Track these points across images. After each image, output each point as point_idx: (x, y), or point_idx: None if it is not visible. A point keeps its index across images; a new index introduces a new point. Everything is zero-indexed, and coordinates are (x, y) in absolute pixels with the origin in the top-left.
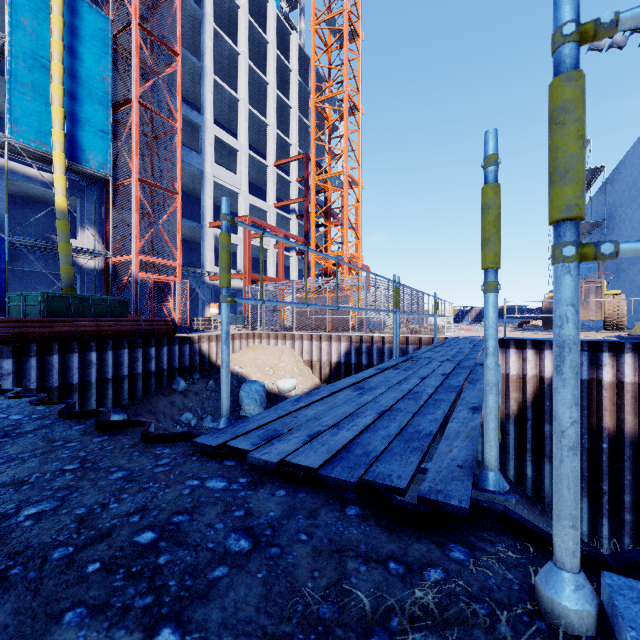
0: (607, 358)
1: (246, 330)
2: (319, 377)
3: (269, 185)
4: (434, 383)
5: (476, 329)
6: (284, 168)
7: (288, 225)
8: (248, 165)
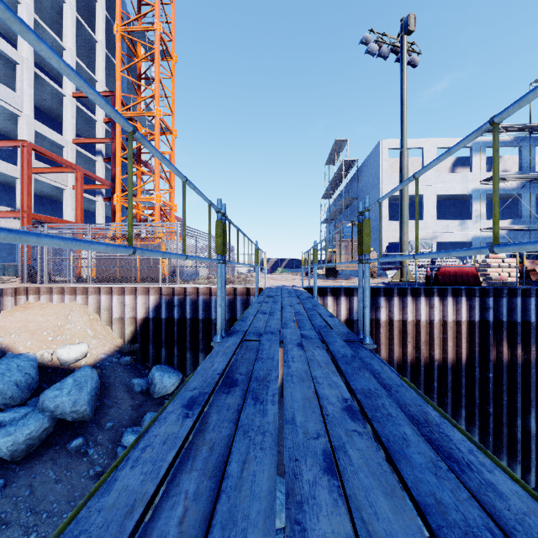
0: (383, 301)
1: (20, 283)
2: (122, 337)
3: (66, 117)
4: (405, 528)
5: (278, 277)
6: (89, 106)
7: (93, 167)
8: (35, 87)
